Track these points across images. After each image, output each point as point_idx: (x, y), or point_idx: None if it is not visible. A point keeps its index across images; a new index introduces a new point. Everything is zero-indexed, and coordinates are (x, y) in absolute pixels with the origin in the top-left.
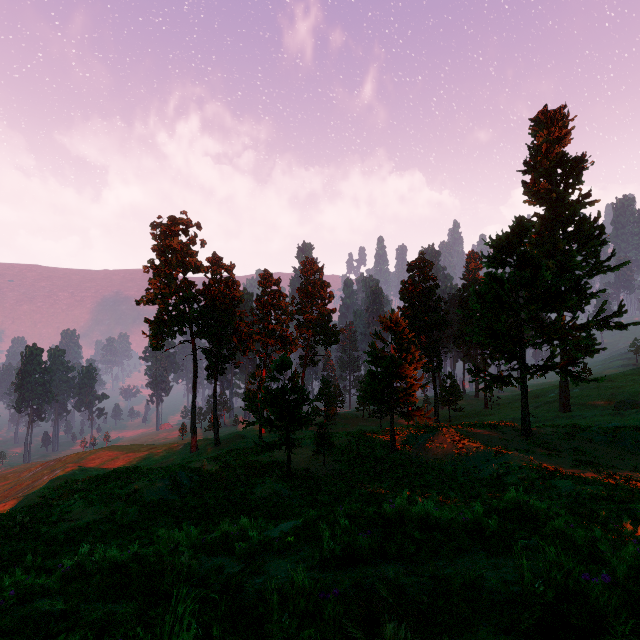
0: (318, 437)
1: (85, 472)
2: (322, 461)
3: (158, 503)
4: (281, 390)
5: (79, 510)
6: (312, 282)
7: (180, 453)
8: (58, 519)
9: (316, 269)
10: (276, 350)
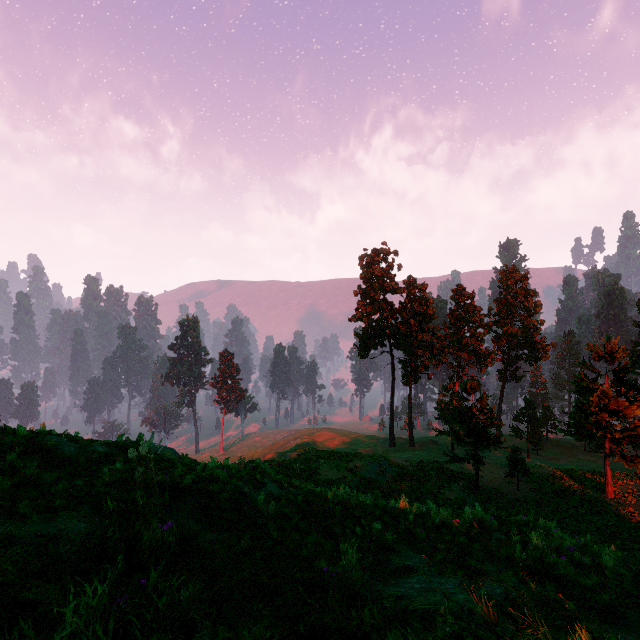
0: (511, 460)
1: (315, 444)
2: (516, 485)
3: (370, 479)
4: (469, 410)
5: (325, 470)
6: (512, 292)
7: (380, 445)
8: (315, 472)
9: (518, 277)
10: (469, 364)
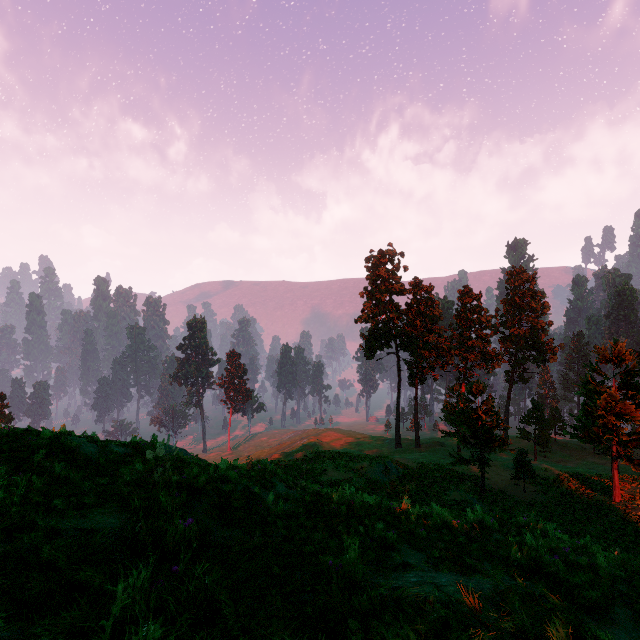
0: (517, 462)
1: (322, 445)
2: (522, 488)
3: (376, 480)
4: (474, 412)
5: (331, 470)
6: (520, 293)
7: (386, 446)
8: (321, 472)
9: (525, 278)
10: (476, 365)
